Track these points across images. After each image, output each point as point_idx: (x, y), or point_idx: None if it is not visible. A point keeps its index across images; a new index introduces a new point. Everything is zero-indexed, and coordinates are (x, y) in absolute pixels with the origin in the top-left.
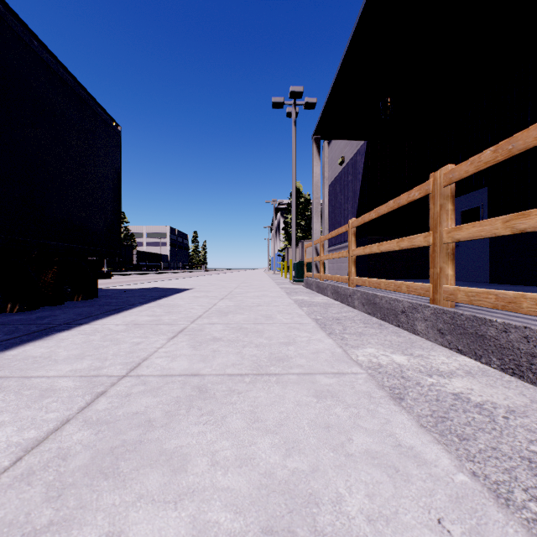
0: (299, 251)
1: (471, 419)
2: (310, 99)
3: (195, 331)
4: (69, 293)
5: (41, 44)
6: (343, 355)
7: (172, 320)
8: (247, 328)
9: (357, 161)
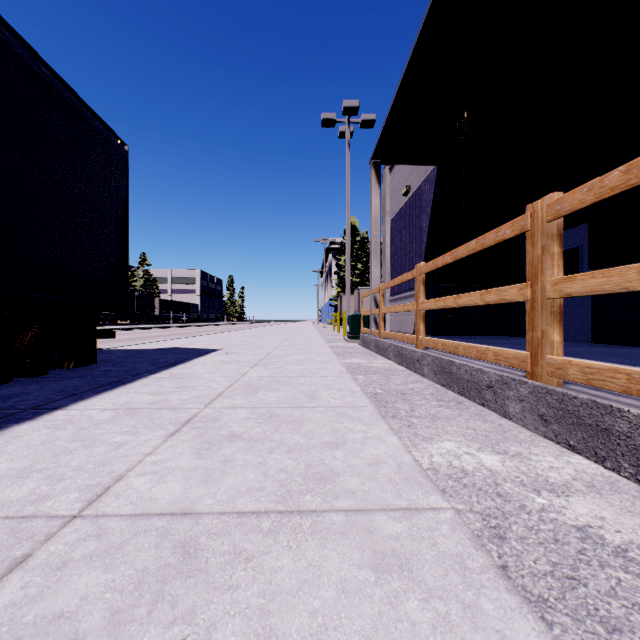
0: (355, 300)
1: (615, 582)
2: (368, 116)
3: (208, 420)
4: (56, 359)
5: (14, 34)
6: (414, 468)
7: (181, 402)
8: (280, 416)
9: (426, 191)
